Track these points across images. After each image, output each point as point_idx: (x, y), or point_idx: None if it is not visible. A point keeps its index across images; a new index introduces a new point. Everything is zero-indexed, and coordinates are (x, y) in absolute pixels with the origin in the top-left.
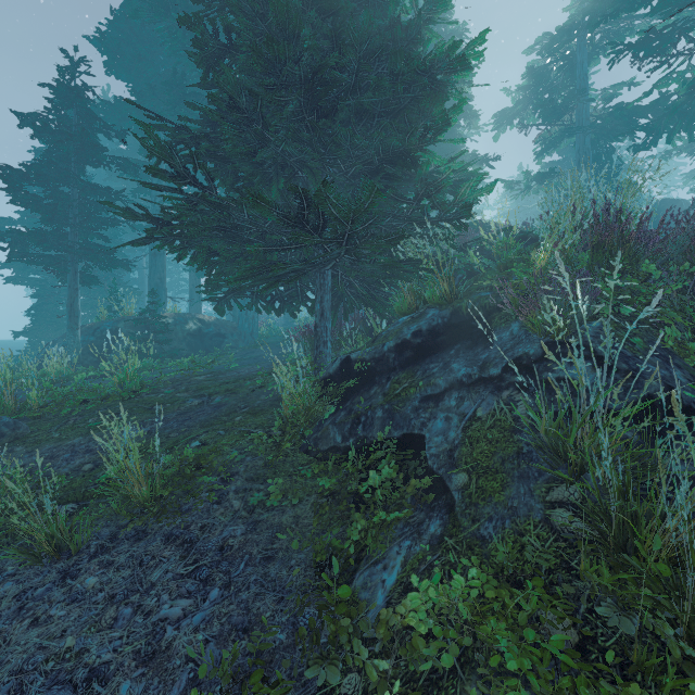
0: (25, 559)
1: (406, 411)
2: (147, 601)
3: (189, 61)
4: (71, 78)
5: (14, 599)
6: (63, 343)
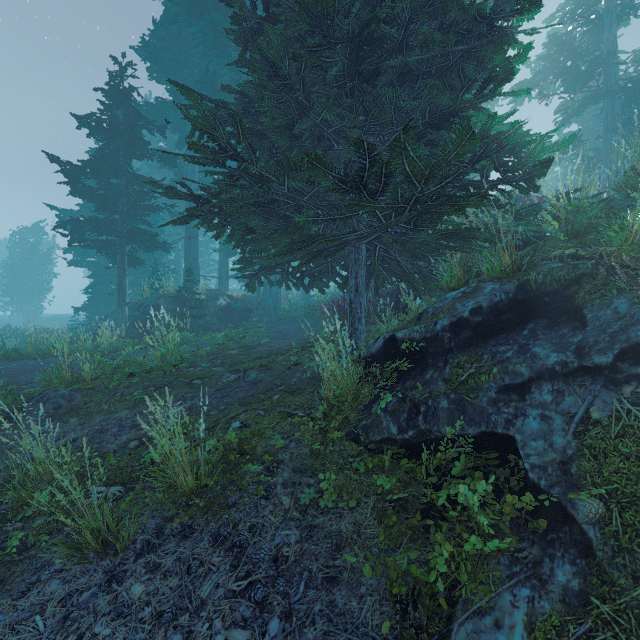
0: (72, 556)
1: (481, 403)
2: (197, 626)
3: (219, 59)
4: (119, 82)
5: (60, 605)
6: (113, 318)
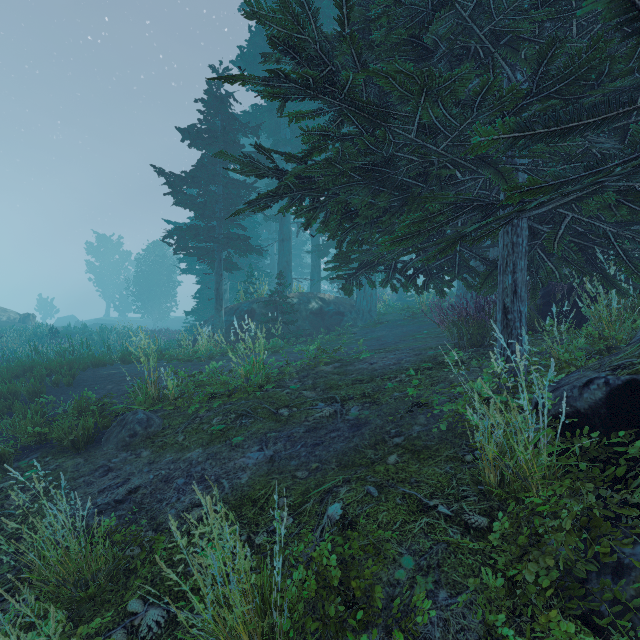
0: None
1: None
2: None
3: None
4: (217, 89)
5: None
6: (212, 323)
